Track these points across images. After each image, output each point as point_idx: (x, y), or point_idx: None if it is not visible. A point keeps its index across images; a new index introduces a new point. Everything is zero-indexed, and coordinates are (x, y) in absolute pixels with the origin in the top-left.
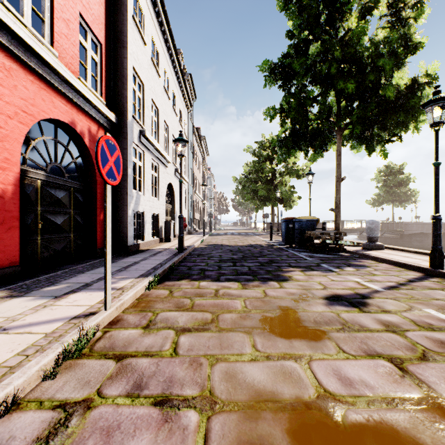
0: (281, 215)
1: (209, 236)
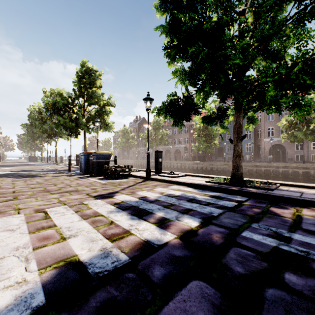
0: (34, 155)
1: (4, 161)
